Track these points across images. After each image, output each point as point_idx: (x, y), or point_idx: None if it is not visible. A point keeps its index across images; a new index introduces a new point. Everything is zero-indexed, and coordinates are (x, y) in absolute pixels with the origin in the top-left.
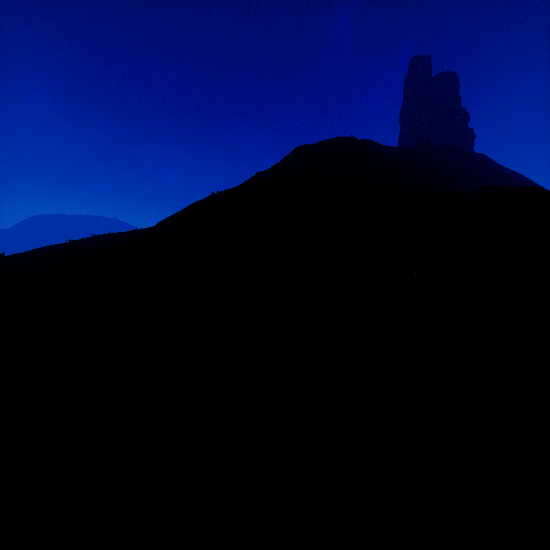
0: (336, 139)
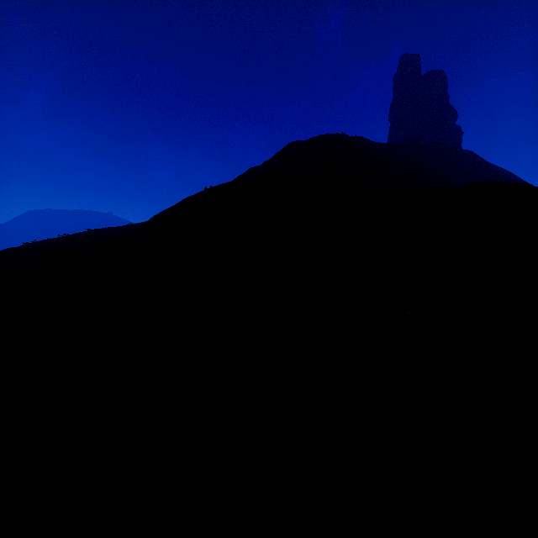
0: (327, 135)
